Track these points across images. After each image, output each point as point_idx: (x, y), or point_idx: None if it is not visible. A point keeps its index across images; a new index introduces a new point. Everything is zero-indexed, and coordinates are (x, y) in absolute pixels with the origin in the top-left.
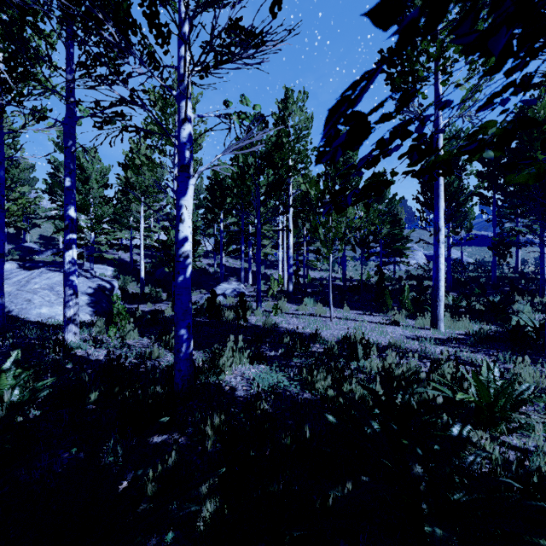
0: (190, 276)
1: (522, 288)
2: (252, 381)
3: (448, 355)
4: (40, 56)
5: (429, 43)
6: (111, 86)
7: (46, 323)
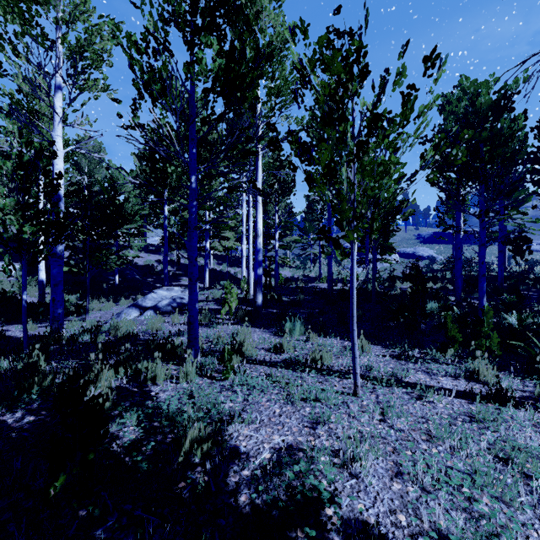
0: None
1: None
2: None
3: None
4: None
5: None
6: None
7: None
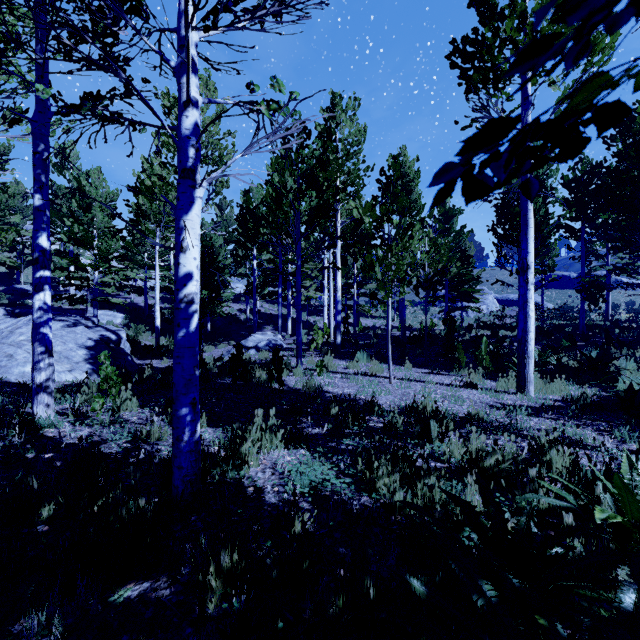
0: (196, 330)
1: (619, 340)
2: (287, 477)
3: (556, 437)
4: (3, 32)
5: (517, 28)
6: (56, 29)
7: (27, 386)
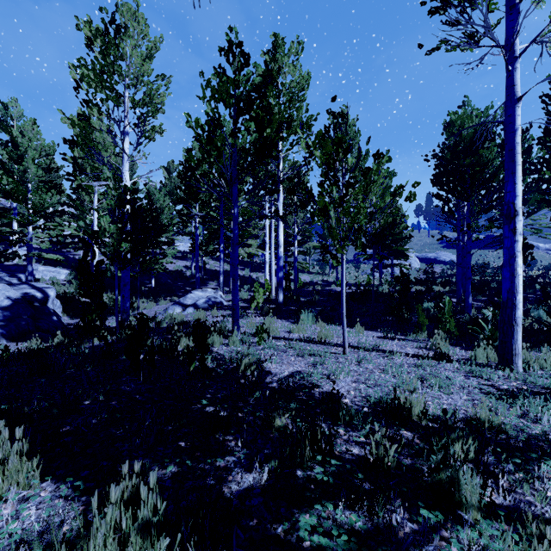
0: None
1: None
2: None
3: None
4: None
5: None
6: None
7: None
